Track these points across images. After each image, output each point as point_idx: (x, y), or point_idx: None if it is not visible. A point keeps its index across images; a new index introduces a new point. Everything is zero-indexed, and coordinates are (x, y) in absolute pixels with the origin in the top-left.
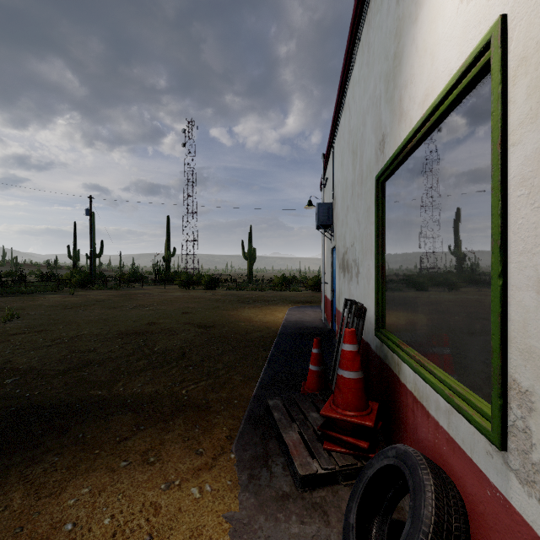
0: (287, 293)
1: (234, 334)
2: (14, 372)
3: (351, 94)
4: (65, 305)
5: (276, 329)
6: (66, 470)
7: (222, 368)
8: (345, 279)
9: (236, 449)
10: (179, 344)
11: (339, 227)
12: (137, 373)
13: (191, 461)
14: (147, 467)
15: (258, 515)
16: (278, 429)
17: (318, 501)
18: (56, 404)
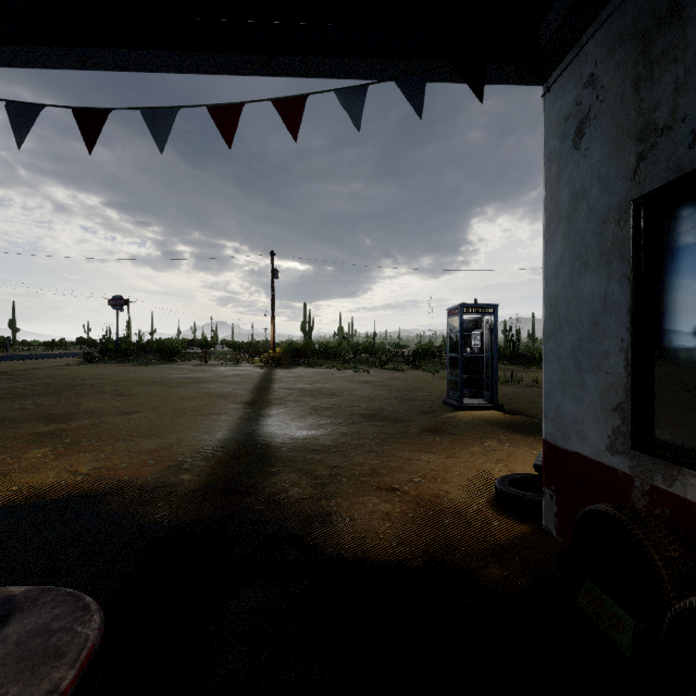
0: None
1: None
2: None
3: None
4: None
5: None
6: None
7: None
8: None
9: None
10: None
11: None
12: None
13: None
14: None
15: None
16: None
17: None
18: None
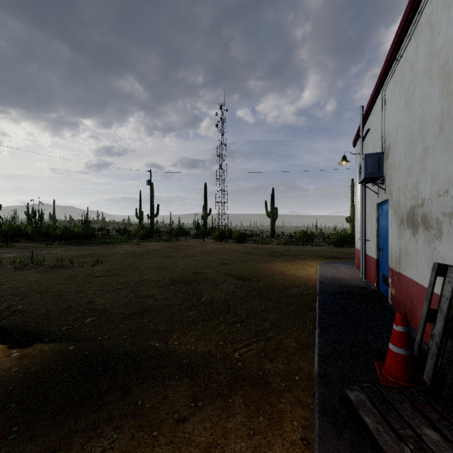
0: (310, 247)
1: (271, 288)
2: (93, 313)
3: (437, 5)
4: (133, 254)
5: (312, 285)
6: None
7: (270, 328)
8: (418, 237)
9: None
10: (223, 296)
11: (400, 177)
12: (189, 325)
13: None
14: None
15: None
16: (382, 452)
17: None
18: (120, 353)
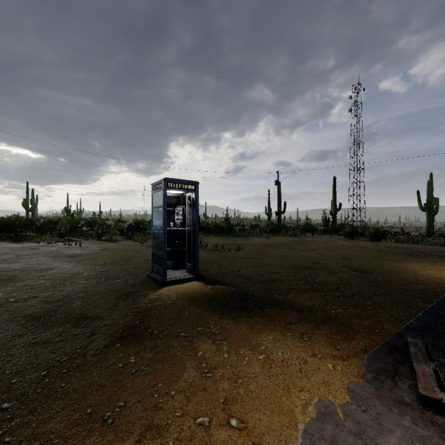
0: None
1: (390, 282)
2: (241, 276)
3: None
4: (263, 245)
5: None
6: (262, 325)
7: (370, 305)
8: None
9: (367, 358)
10: (335, 280)
11: None
12: (302, 292)
13: (330, 350)
14: (302, 341)
15: (374, 399)
16: (411, 359)
17: (439, 422)
18: (258, 296)
